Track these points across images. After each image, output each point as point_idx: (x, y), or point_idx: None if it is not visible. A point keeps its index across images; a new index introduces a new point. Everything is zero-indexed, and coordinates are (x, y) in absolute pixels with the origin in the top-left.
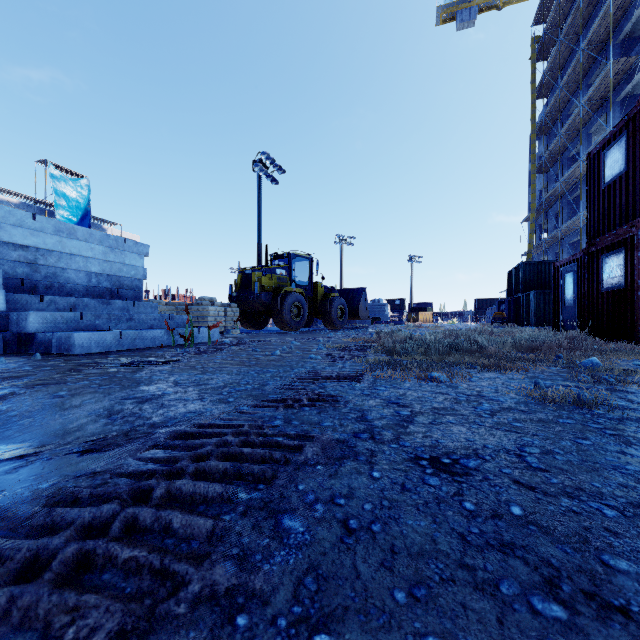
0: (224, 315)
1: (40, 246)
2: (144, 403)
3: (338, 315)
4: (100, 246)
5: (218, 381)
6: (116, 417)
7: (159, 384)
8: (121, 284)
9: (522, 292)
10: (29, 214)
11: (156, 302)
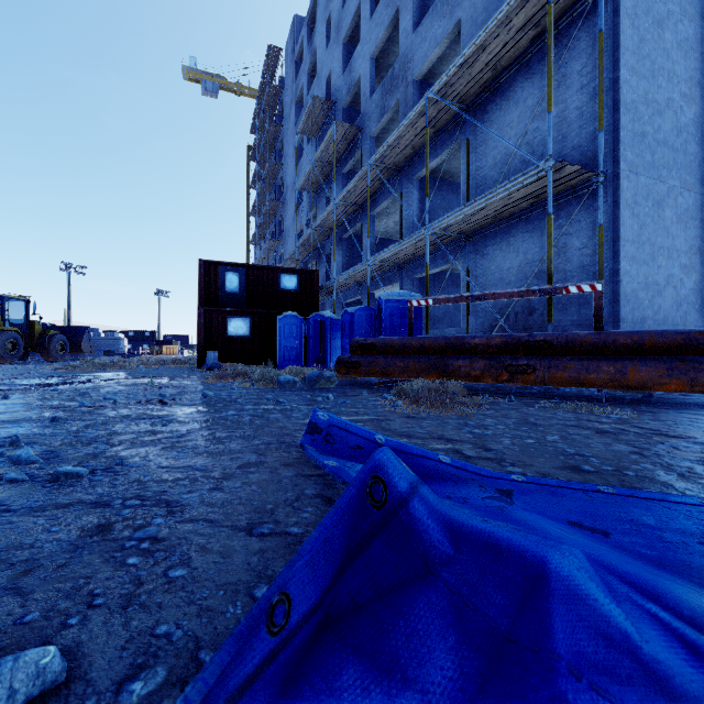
0: None
1: None
2: None
3: (58, 349)
4: None
5: None
6: None
7: None
8: None
9: None
10: None
11: None
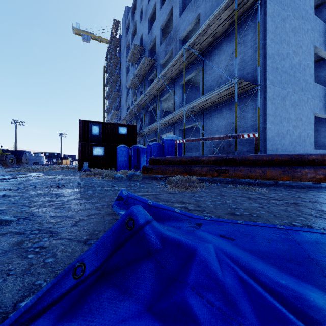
0: None
1: None
2: None
3: (10, 162)
4: None
5: None
6: None
7: None
8: None
9: None
10: None
11: None
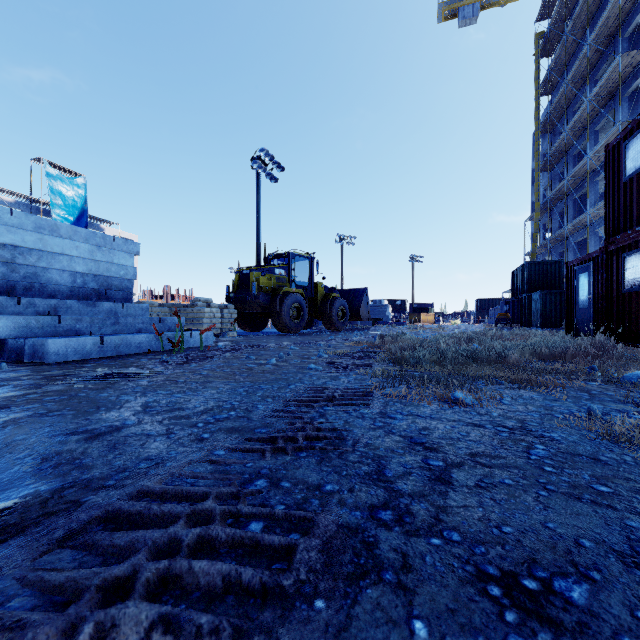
0: (220, 317)
1: (18, 244)
2: (93, 441)
3: (339, 316)
4: (86, 244)
5: (197, 404)
6: (48, 465)
7: (123, 409)
8: (109, 285)
9: (527, 292)
10: (6, 209)
11: (149, 303)
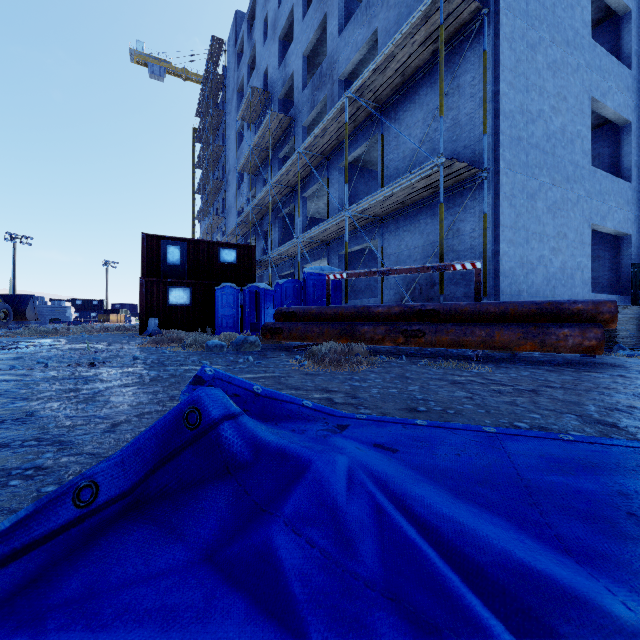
0: None
1: None
2: None
3: (2, 317)
4: None
5: None
6: None
7: None
8: None
9: None
10: None
11: None
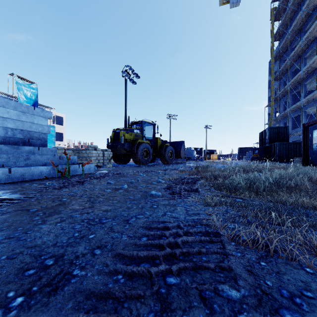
0: (103, 156)
1: None
2: None
3: (169, 156)
4: (14, 110)
5: None
6: None
7: None
8: (31, 136)
9: (269, 143)
10: None
11: (60, 148)
